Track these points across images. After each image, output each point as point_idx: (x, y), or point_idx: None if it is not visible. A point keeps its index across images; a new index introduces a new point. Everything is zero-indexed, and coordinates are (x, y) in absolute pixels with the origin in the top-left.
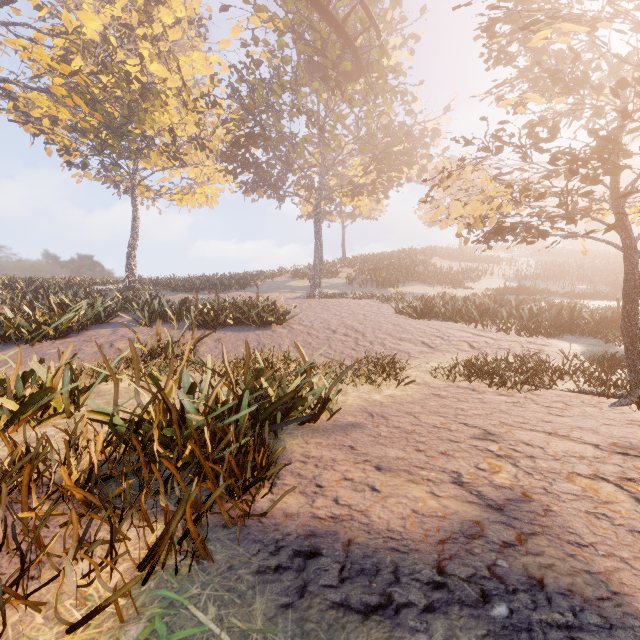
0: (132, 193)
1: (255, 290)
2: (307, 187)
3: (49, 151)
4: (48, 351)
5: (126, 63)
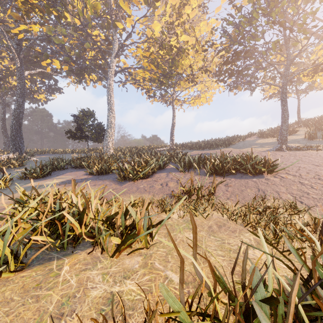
0: (172, 104)
1: (235, 147)
2: (272, 77)
3: (142, 93)
4: (140, 186)
5: (170, 41)
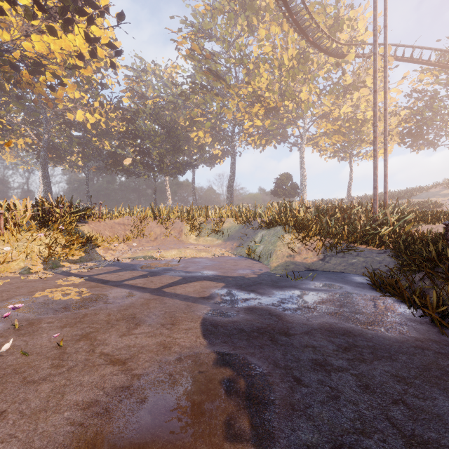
0: (350, 161)
1: (418, 198)
2: None
3: (313, 151)
4: None
5: (356, 116)
